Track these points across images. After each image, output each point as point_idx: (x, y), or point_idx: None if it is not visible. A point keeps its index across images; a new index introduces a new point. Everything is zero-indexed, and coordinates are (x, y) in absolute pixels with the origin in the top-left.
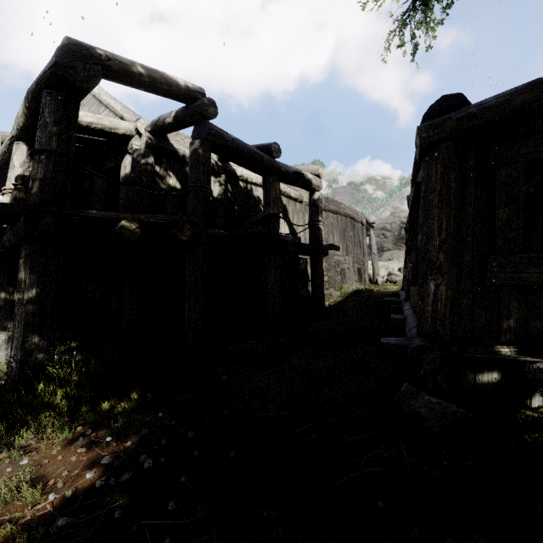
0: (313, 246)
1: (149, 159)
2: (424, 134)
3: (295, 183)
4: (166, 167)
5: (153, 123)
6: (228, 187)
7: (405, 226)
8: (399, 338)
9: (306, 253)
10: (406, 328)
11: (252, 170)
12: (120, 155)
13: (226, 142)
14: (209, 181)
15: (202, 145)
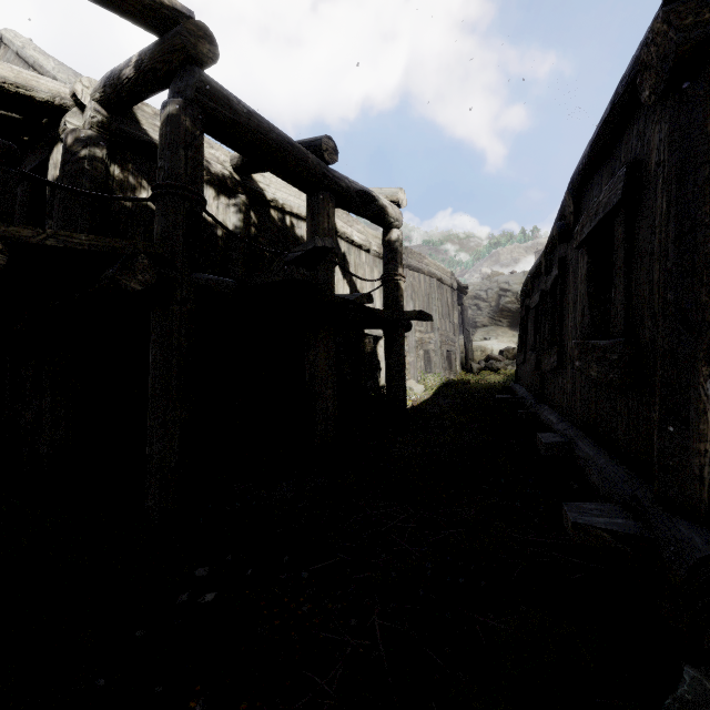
0: (390, 314)
1: (97, 149)
2: (688, 18)
3: (361, 211)
4: (134, 170)
5: (102, 82)
6: (251, 216)
7: (505, 293)
8: (607, 508)
9: (379, 325)
10: (594, 472)
11: (287, 177)
12: (46, 145)
13: (236, 113)
14: (198, 181)
15: (184, 109)
